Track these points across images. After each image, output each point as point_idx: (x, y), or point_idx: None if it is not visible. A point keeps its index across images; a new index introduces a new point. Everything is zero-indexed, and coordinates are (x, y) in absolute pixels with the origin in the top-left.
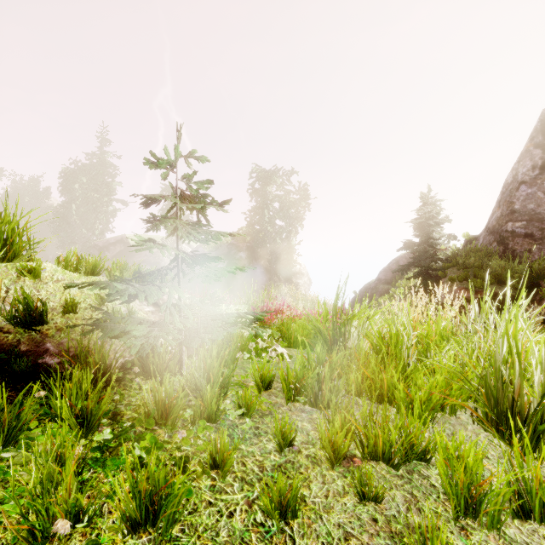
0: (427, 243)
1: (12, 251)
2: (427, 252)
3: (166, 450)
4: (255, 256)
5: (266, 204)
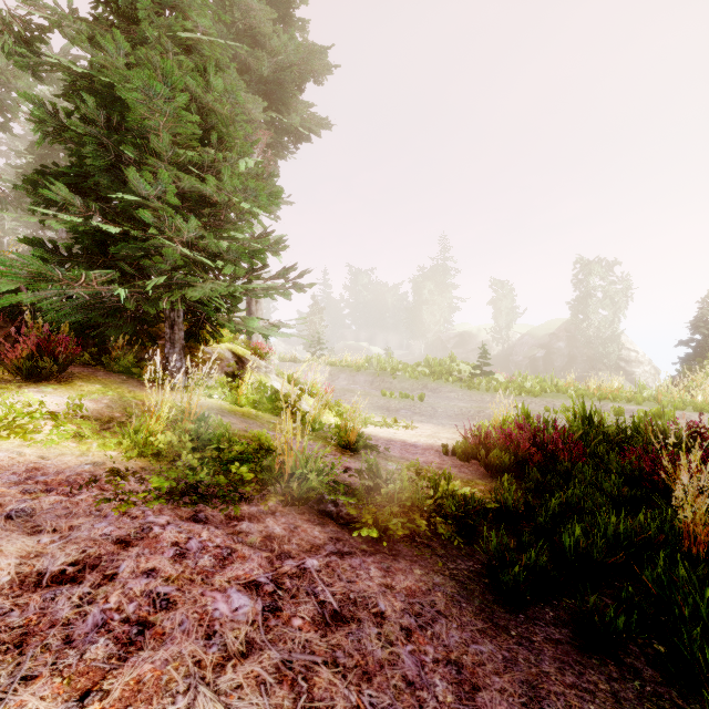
0: (703, 340)
1: (453, 361)
2: (699, 348)
3: (480, 386)
4: (577, 345)
5: (588, 295)
